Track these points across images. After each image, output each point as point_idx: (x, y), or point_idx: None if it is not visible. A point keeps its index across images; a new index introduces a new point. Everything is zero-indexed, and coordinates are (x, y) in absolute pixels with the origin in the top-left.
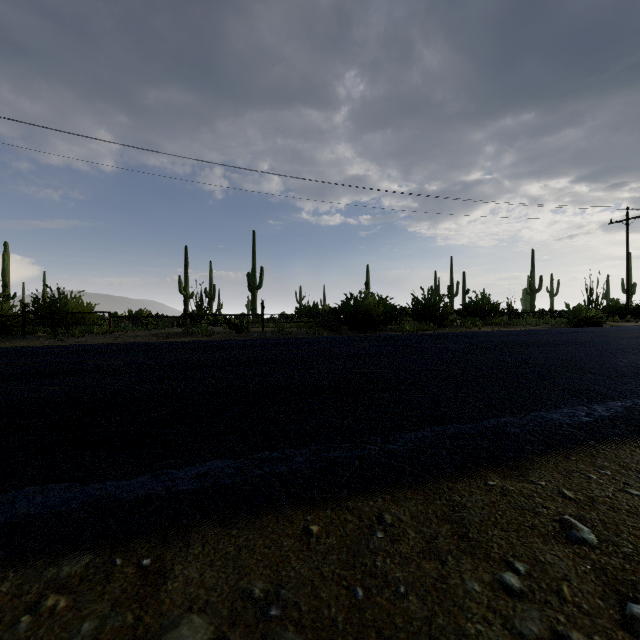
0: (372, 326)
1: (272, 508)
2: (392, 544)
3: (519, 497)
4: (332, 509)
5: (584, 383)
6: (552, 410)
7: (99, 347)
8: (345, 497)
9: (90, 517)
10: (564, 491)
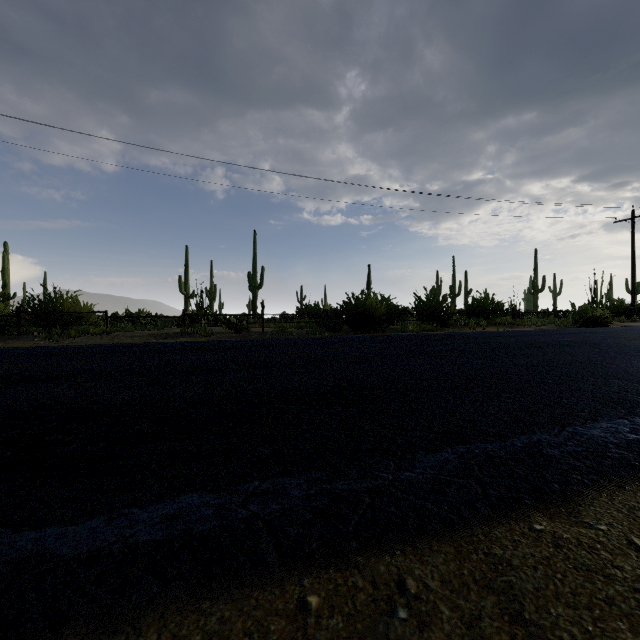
0: (374, 326)
1: (256, 573)
2: (421, 631)
3: (578, 550)
4: (336, 567)
5: (614, 390)
6: (589, 424)
7: (93, 348)
8: (354, 554)
9: (7, 589)
10: (634, 540)
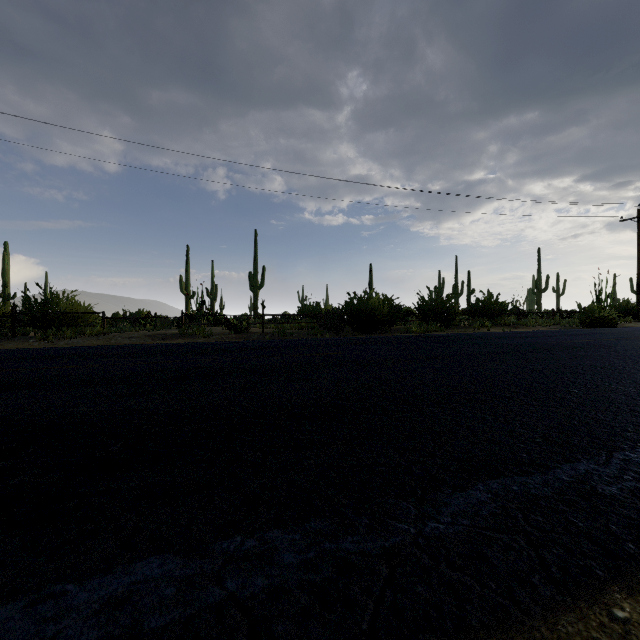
0: (377, 327)
1: None
2: None
3: None
4: None
5: None
6: None
7: (86, 350)
8: None
9: None
10: None
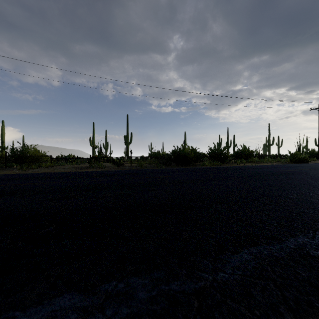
0: (188, 163)
1: None
2: None
3: None
4: None
5: None
6: None
7: (41, 175)
8: None
9: None
10: None
